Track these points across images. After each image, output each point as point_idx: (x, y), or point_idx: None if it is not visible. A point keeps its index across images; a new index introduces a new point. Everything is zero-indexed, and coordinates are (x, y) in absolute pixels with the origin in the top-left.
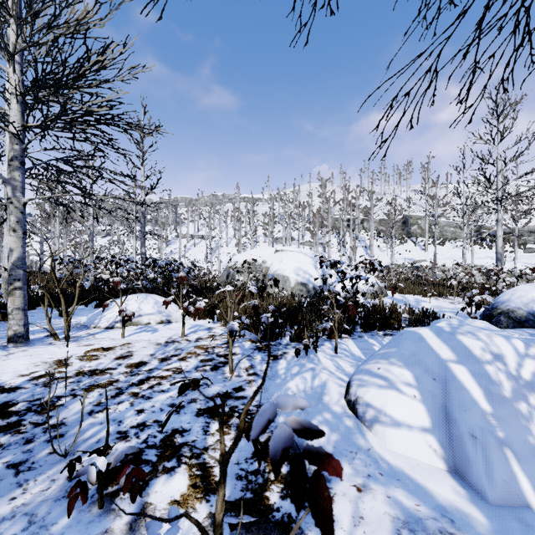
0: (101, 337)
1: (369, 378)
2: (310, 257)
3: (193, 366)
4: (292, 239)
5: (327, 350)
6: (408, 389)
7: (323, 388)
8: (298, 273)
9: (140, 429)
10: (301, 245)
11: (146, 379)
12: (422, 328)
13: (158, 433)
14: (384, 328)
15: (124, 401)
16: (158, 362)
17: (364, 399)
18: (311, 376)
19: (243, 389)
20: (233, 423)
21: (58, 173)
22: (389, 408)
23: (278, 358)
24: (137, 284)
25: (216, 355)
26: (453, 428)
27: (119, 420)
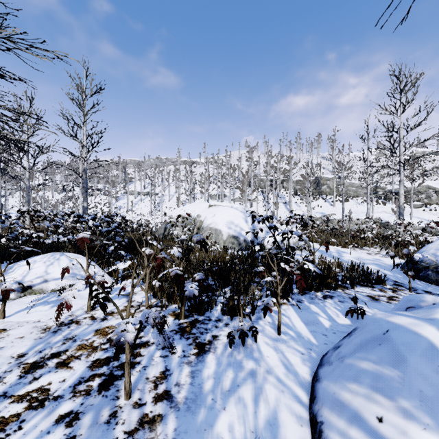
0: None
1: None
2: (241, 211)
3: (73, 381)
4: (224, 196)
5: (267, 329)
6: None
7: (274, 432)
8: (230, 227)
9: None
10: (232, 201)
11: None
12: (419, 322)
13: None
14: (320, 288)
15: None
16: (18, 375)
17: None
18: (252, 395)
19: None
20: None
21: None
22: None
23: (205, 349)
24: (69, 239)
25: None
26: None
27: None
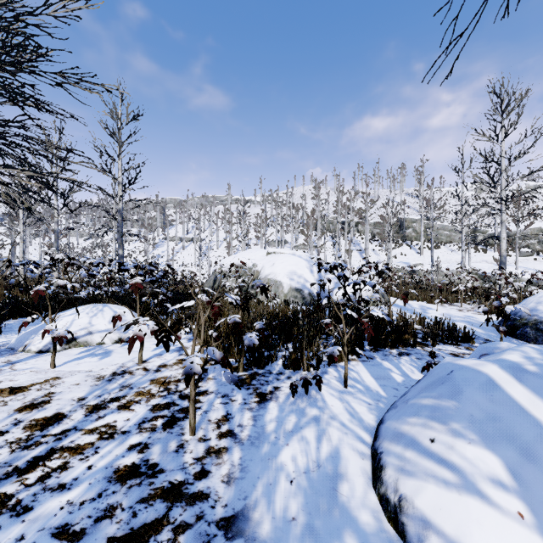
0: (22, 367)
1: (416, 457)
2: (305, 259)
3: (137, 420)
4: (285, 242)
5: (332, 382)
6: (503, 497)
7: (335, 462)
8: (292, 278)
9: None
10: (294, 248)
11: (46, 455)
12: (484, 362)
13: None
14: (396, 345)
15: None
16: (84, 414)
17: (415, 507)
18: (315, 435)
19: (206, 471)
20: None
21: (3, 157)
22: None
23: (267, 398)
24: (105, 291)
25: (178, 396)
26: None
27: None
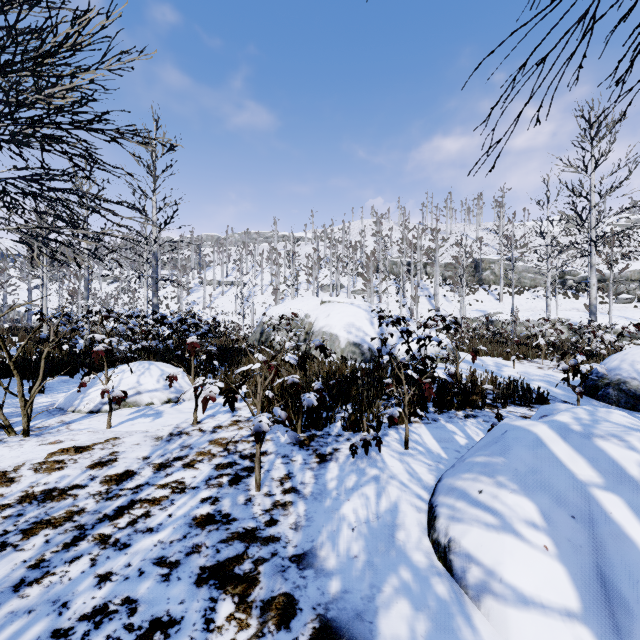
0: (78, 427)
1: (465, 506)
2: (365, 310)
3: (203, 477)
4: (341, 286)
5: (393, 444)
6: (533, 535)
7: (394, 515)
8: (350, 331)
9: (96, 622)
10: (352, 294)
11: (128, 505)
12: (536, 423)
13: (125, 631)
14: (463, 407)
15: (83, 555)
16: (152, 471)
17: (461, 546)
18: (375, 492)
19: (275, 520)
20: (256, 599)
21: (35, 201)
22: (508, 569)
23: (327, 459)
24: (143, 346)
25: (238, 456)
26: (621, 615)
27: (64, 600)
